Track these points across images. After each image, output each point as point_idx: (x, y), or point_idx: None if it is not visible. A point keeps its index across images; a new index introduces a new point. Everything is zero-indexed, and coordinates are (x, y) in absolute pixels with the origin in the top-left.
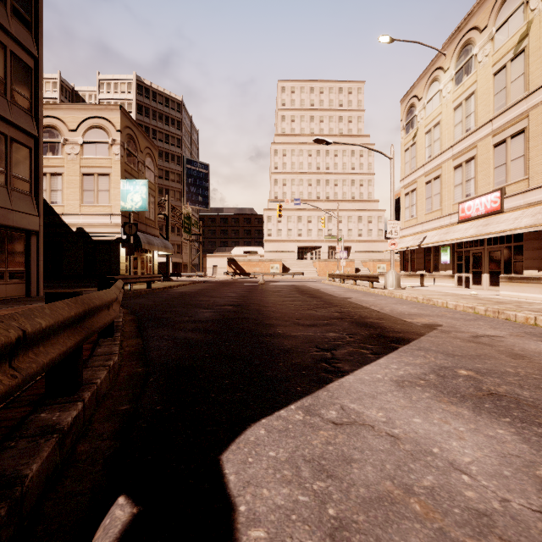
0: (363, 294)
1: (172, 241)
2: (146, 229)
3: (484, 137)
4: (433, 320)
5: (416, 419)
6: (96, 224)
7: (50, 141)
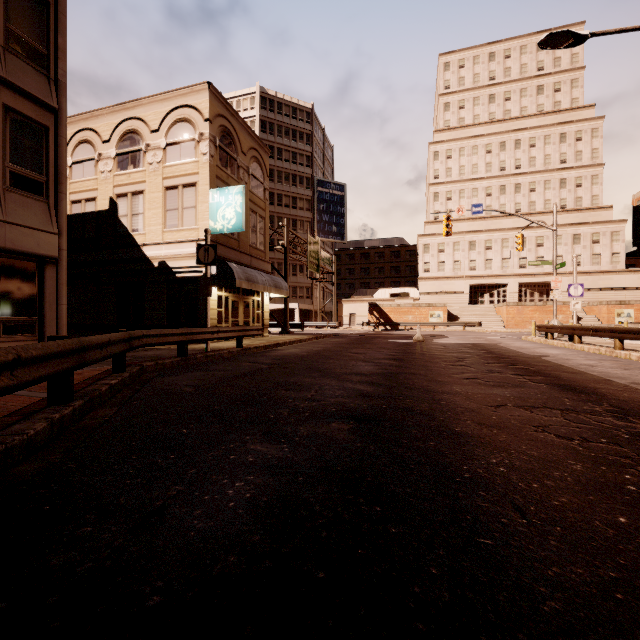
0: None
1: (300, 284)
2: (251, 262)
3: None
4: None
5: None
6: (180, 256)
7: (131, 150)
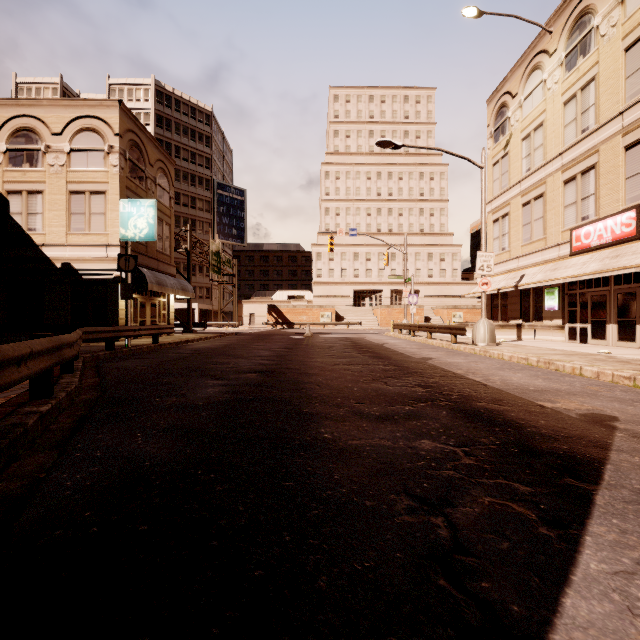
0: (446, 352)
1: (199, 284)
2: (158, 266)
3: (610, 137)
4: (589, 405)
5: None
6: (87, 258)
7: (27, 148)
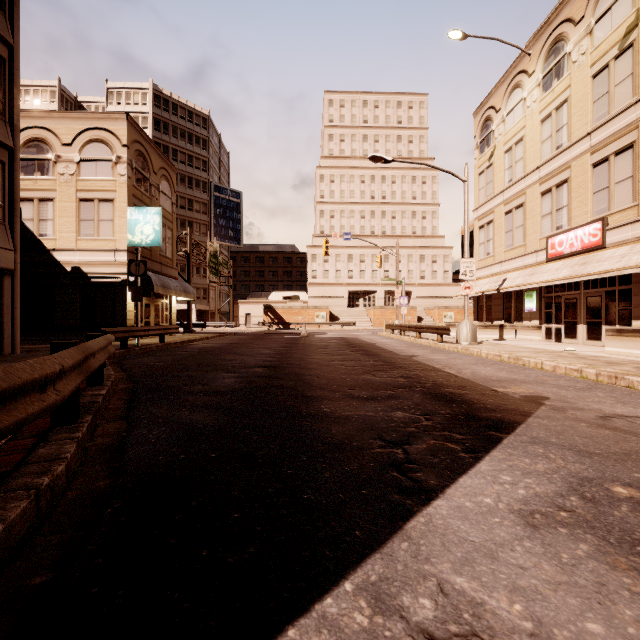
0: (431, 350)
1: (196, 285)
2: (161, 269)
3: (580, 155)
4: (533, 389)
5: (591, 624)
6: (96, 263)
7: (38, 157)
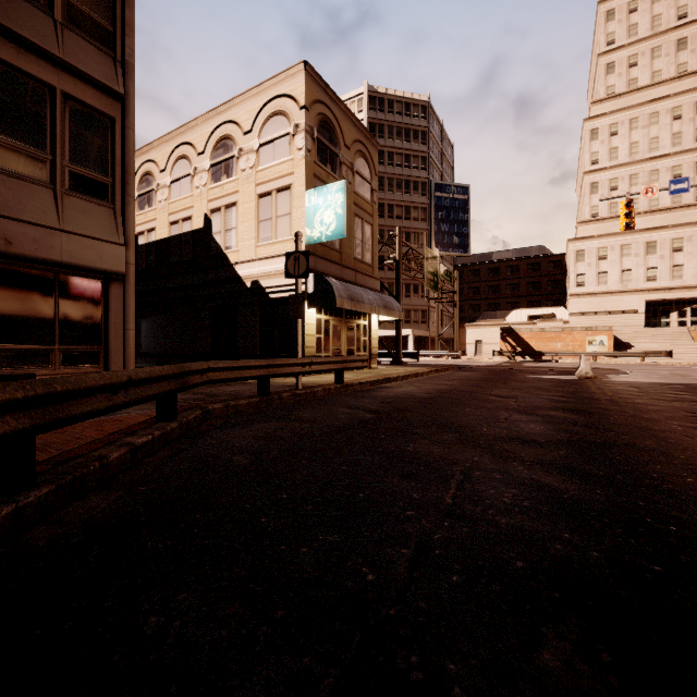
0: None
1: (414, 306)
2: (356, 279)
3: None
4: None
5: None
6: (273, 273)
7: (224, 158)
